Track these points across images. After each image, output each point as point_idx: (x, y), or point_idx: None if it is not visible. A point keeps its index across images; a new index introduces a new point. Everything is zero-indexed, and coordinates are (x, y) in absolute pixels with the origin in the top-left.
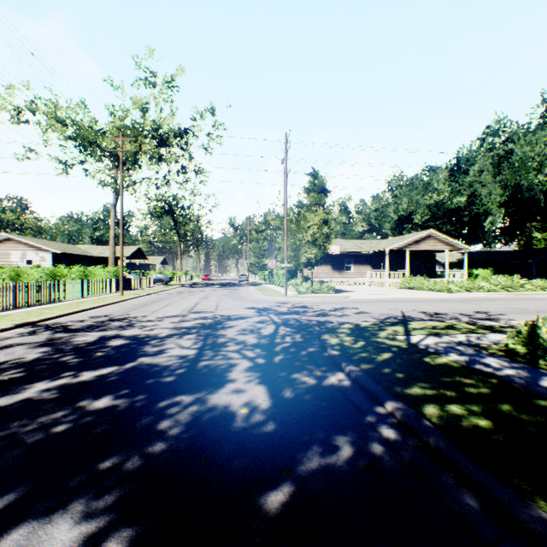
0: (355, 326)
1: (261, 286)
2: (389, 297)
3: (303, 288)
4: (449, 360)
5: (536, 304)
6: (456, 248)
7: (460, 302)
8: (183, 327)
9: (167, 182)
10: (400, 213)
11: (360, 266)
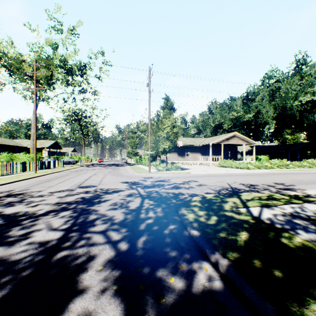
0: (202, 198)
1: (134, 166)
2: (215, 173)
3: (161, 167)
4: (303, 240)
5: (304, 177)
6: (249, 143)
7: (259, 176)
8: (64, 202)
9: (73, 99)
10: (216, 123)
11: (194, 153)
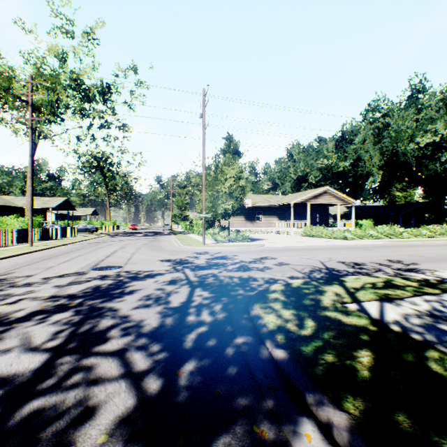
0: (286, 286)
1: (182, 235)
2: (299, 245)
3: (221, 237)
4: None
5: (427, 251)
6: (346, 202)
7: (364, 250)
8: (64, 296)
9: (91, 136)
10: (298, 174)
11: (268, 217)
